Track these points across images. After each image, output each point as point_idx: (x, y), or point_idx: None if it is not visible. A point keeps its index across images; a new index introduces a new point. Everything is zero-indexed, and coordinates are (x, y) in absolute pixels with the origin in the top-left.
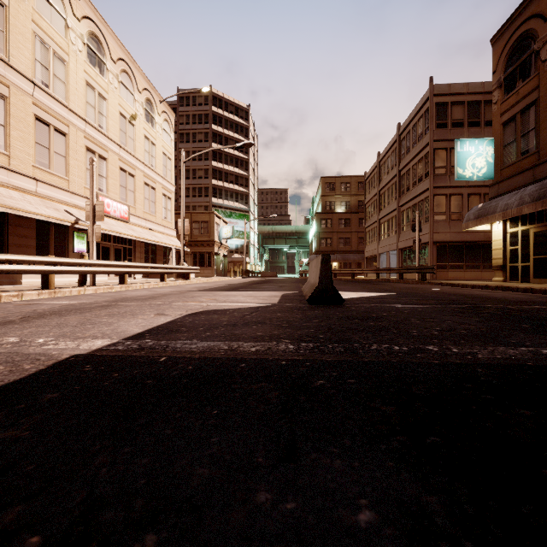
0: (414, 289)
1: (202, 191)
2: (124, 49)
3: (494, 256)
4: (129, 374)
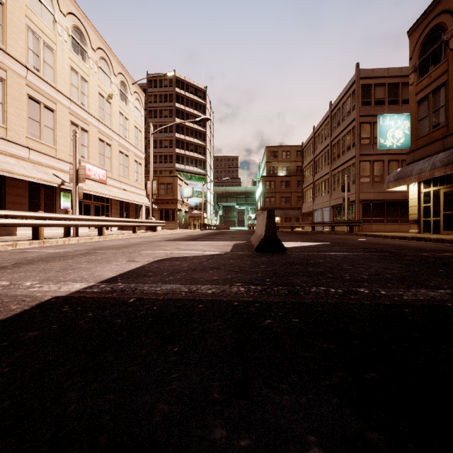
0: (344, 239)
1: (167, 158)
2: (102, 40)
3: (410, 212)
4: (101, 314)
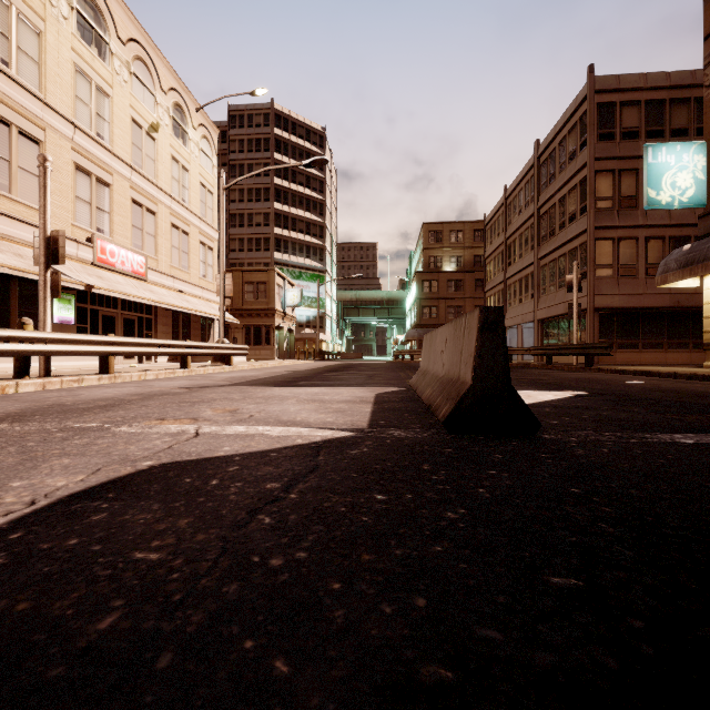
0: (601, 382)
1: (260, 244)
2: (139, 27)
3: (707, 328)
4: None
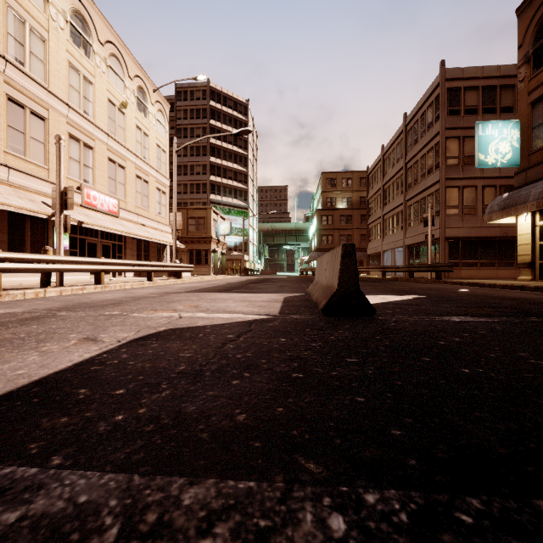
0: (439, 290)
1: (200, 188)
2: (113, 32)
3: (520, 252)
4: None
